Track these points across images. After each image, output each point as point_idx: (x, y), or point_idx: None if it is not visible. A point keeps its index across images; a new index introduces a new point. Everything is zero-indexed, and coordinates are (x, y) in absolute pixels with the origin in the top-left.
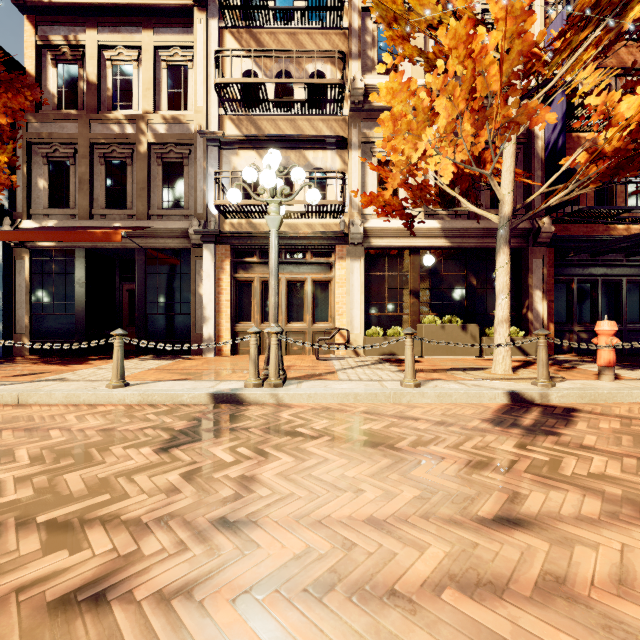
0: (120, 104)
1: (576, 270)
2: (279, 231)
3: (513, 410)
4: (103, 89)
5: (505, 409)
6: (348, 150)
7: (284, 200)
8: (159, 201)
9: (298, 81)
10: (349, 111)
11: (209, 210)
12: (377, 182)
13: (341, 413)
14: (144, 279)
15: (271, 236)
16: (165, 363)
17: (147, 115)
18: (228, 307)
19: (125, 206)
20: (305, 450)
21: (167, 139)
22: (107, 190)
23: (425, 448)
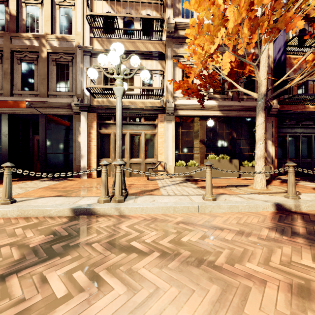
0: (31, 29)
1: (288, 130)
2: (125, 105)
3: (283, 218)
4: (20, 20)
5: (277, 217)
6: (165, 60)
7: (126, 77)
8: (54, 86)
9: (136, 16)
10: (166, 37)
11: (84, 92)
12: (181, 79)
13: (165, 223)
14: (44, 132)
15: (117, 100)
16: (54, 183)
17: (46, 35)
18: (95, 149)
19: (33, 89)
20: (137, 273)
21: (59, 50)
22: (22, 79)
23: (242, 266)
